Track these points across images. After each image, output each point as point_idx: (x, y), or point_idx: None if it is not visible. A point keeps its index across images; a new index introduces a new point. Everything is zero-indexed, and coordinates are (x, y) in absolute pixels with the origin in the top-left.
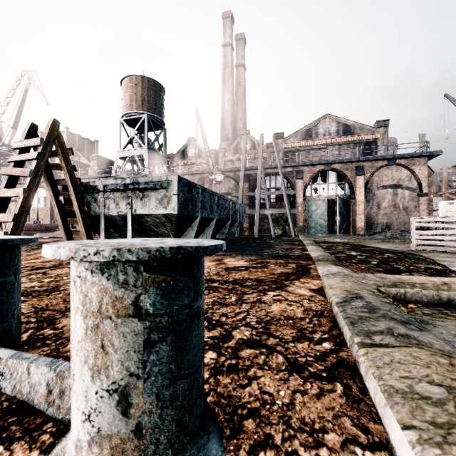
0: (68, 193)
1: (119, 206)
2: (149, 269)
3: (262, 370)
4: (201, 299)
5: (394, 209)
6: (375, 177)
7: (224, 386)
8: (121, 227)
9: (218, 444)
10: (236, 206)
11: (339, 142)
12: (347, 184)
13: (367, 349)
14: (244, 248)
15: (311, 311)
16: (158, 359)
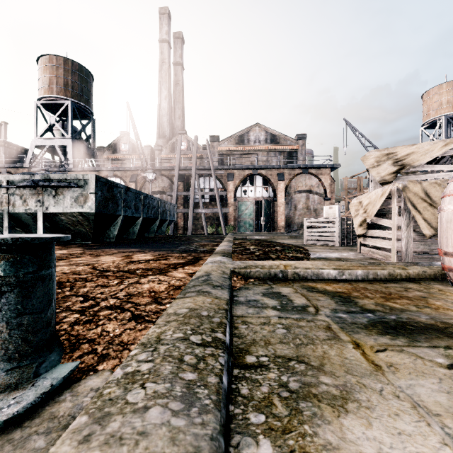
0: None
1: (27, 203)
2: (1, 251)
3: (110, 320)
4: (47, 270)
5: (307, 210)
6: (292, 182)
7: (76, 331)
8: (30, 226)
9: (58, 356)
10: (166, 205)
11: (267, 150)
12: (271, 188)
13: (176, 300)
14: (164, 245)
15: (172, 286)
16: (8, 302)
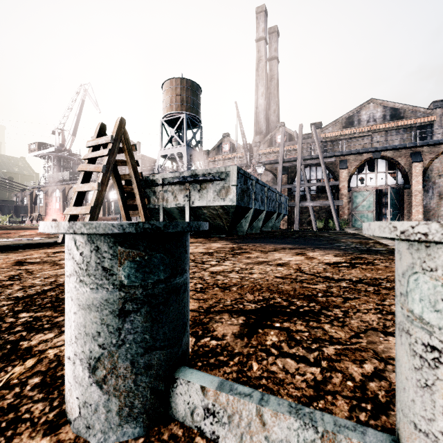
0: (131, 187)
1: (177, 198)
2: None
3: None
4: None
5: None
6: (435, 163)
7: None
8: (177, 219)
9: None
10: (281, 198)
11: (386, 128)
12: (400, 173)
13: None
14: (308, 241)
15: None
16: None
